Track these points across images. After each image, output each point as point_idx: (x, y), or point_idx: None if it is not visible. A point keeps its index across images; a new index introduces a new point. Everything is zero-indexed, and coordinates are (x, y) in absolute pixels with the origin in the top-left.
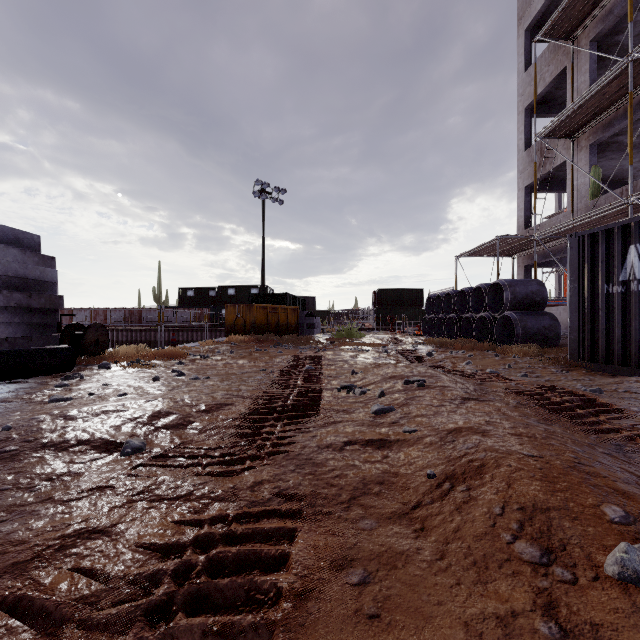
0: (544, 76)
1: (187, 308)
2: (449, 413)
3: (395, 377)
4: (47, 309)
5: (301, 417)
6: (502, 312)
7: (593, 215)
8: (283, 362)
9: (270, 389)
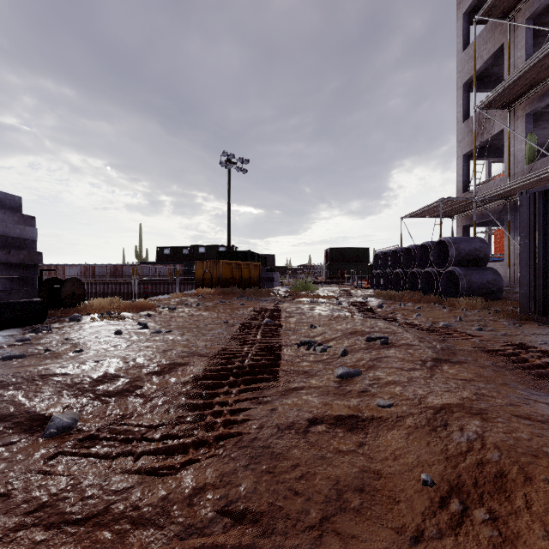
0: (482, 54)
1: (164, 264)
2: (425, 380)
3: (356, 333)
4: (27, 265)
5: (259, 381)
6: (447, 267)
7: (532, 177)
8: (244, 314)
9: (229, 345)
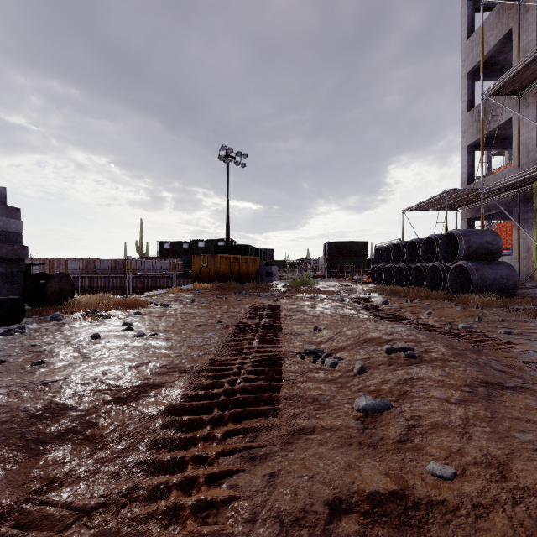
0: (488, 40)
1: (163, 258)
2: (488, 423)
3: (371, 341)
4: (11, 259)
5: (253, 416)
6: (456, 261)
7: None
8: (241, 312)
9: (219, 354)
